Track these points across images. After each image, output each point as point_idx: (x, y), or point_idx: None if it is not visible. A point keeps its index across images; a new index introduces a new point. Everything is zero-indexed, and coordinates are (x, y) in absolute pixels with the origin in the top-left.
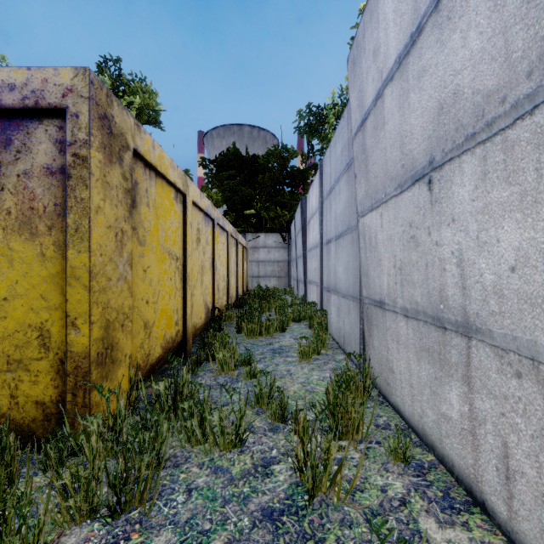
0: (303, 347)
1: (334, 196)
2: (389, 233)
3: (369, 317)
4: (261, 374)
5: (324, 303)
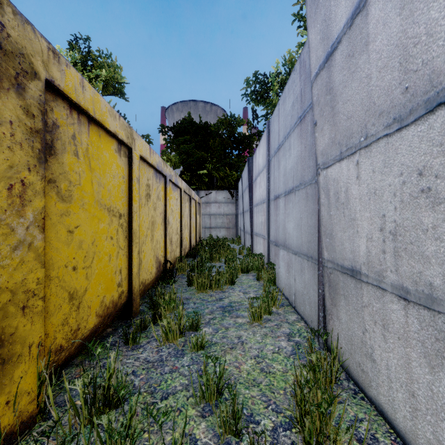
0: (255, 308)
1: (283, 153)
2: (373, 186)
3: (332, 284)
4: (209, 343)
5: (271, 256)
